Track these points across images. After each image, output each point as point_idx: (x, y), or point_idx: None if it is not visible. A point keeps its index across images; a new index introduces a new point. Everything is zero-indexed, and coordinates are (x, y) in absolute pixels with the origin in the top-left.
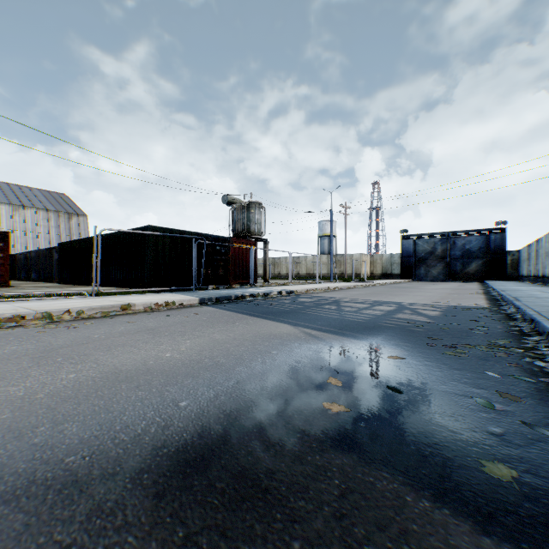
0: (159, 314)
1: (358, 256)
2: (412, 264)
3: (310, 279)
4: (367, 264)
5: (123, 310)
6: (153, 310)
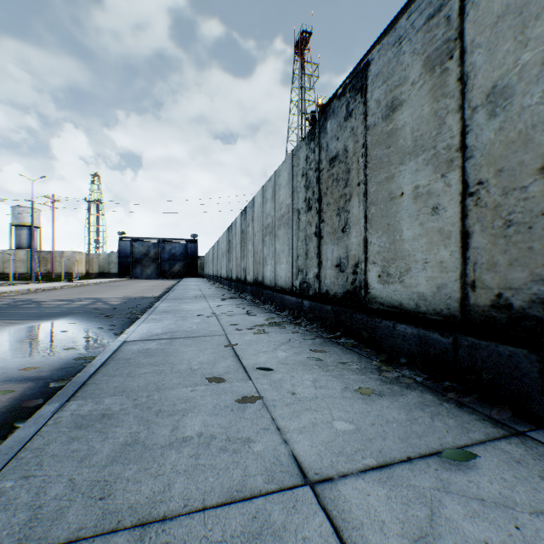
0: None
1: (71, 254)
2: (130, 264)
3: (1, 279)
4: (83, 263)
5: None
6: None
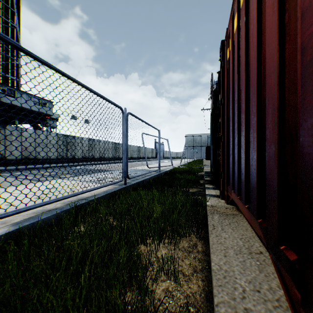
0: None
1: None
2: None
3: None
4: None
5: None
6: None
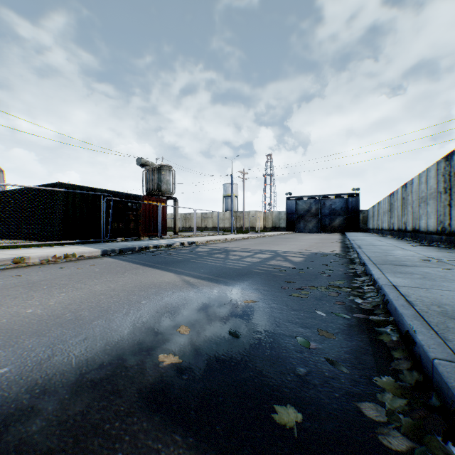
0: (54, 266)
1: (253, 213)
2: (294, 219)
3: (215, 231)
4: (261, 219)
5: (16, 264)
6: (50, 262)
